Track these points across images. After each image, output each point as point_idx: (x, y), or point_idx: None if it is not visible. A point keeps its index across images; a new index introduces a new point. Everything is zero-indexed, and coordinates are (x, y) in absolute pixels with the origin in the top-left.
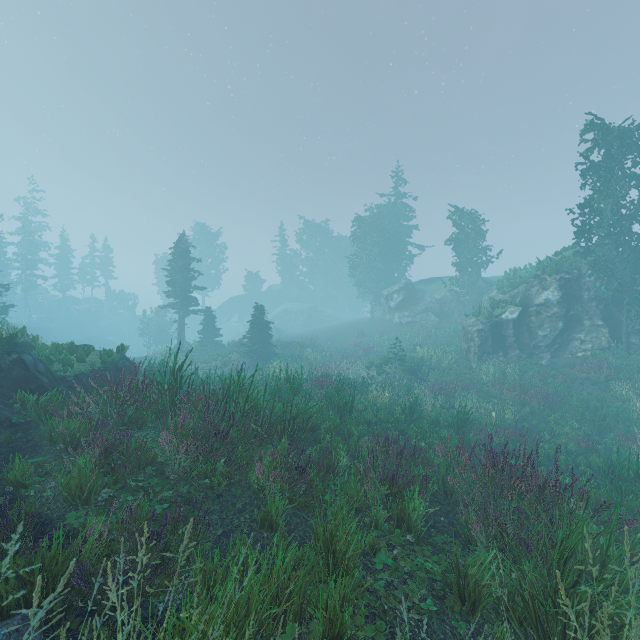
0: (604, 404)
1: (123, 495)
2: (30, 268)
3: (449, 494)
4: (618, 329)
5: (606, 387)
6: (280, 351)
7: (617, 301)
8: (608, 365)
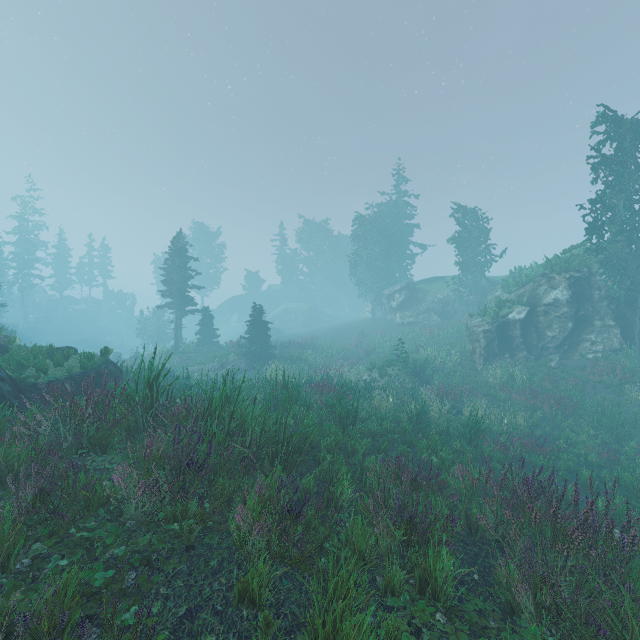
0: (620, 409)
1: (54, 557)
2: (27, 267)
3: (473, 529)
4: (630, 330)
5: (620, 391)
6: (279, 352)
7: (629, 300)
8: (621, 367)
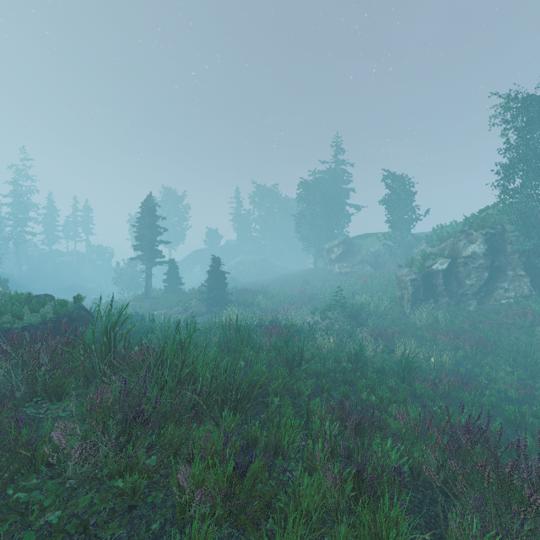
0: (533, 349)
1: None
2: (20, 225)
3: (416, 473)
4: (539, 279)
5: (531, 332)
6: (235, 298)
7: (538, 253)
8: (532, 312)
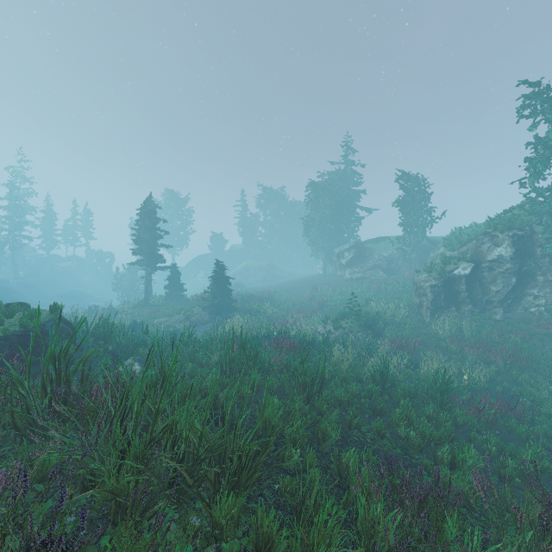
0: None
1: None
2: (17, 229)
3: None
4: None
5: None
6: (240, 305)
7: None
8: None
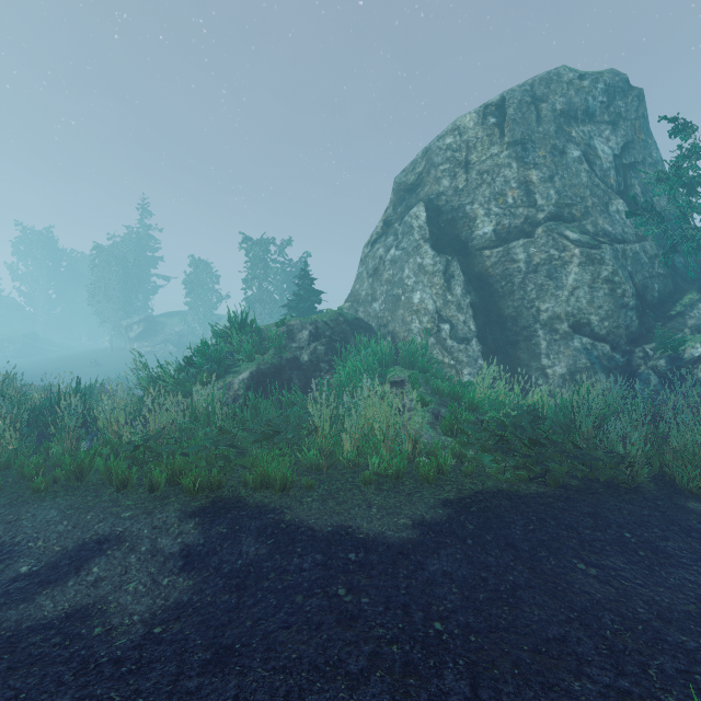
0: None
1: None
2: None
3: None
4: None
5: None
6: None
7: None
8: None
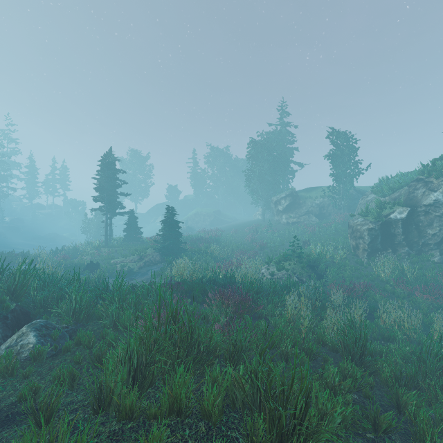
0: None
1: None
2: (3, 181)
3: None
4: None
5: None
6: (189, 246)
7: None
8: None
